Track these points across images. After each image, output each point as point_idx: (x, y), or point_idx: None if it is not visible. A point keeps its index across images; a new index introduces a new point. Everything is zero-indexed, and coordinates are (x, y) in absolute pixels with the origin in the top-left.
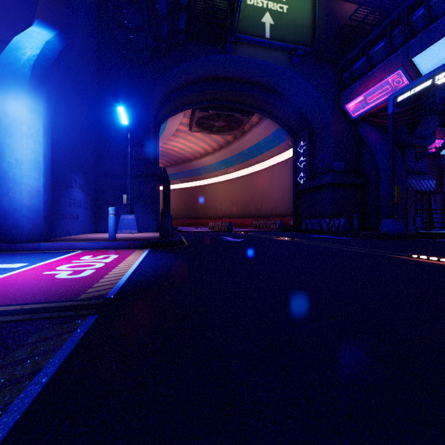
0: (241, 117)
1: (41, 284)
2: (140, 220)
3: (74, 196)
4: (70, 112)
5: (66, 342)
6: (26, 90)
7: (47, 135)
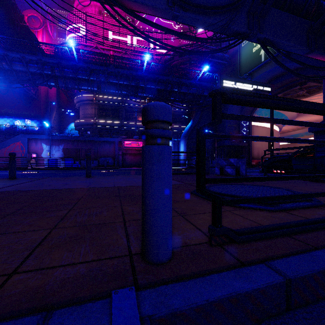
0: (302, 86)
1: None
2: None
3: None
4: None
5: None
6: (182, 140)
7: (185, 146)
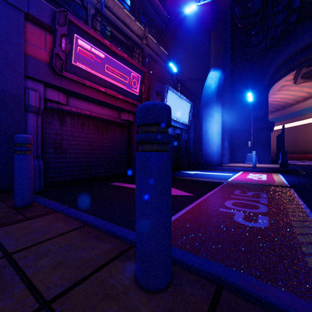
0: None
1: (253, 180)
2: (258, 156)
3: (225, 145)
4: (224, 104)
5: (290, 191)
6: (215, 103)
7: (221, 120)
